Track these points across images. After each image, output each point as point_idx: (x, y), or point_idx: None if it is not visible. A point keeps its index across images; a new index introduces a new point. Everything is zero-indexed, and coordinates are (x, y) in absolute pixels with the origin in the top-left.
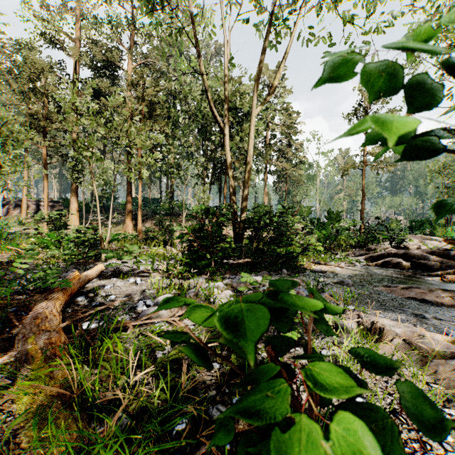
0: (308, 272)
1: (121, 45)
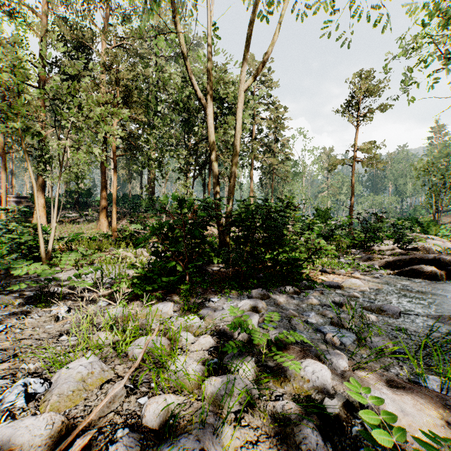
0: (319, 287)
1: (94, 24)
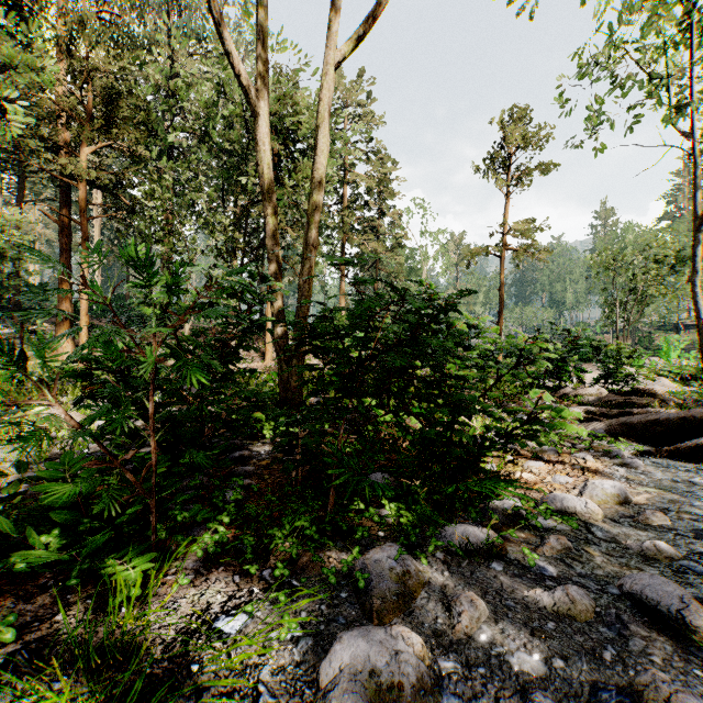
0: (539, 515)
1: None
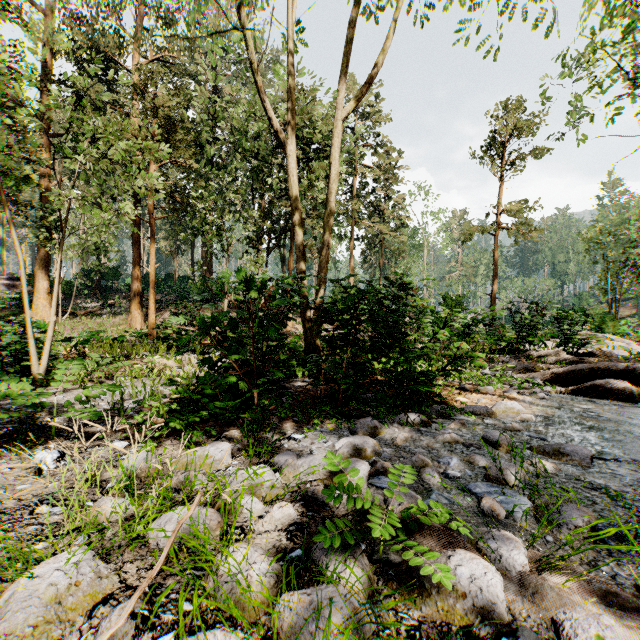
0: (459, 415)
1: (122, 26)
